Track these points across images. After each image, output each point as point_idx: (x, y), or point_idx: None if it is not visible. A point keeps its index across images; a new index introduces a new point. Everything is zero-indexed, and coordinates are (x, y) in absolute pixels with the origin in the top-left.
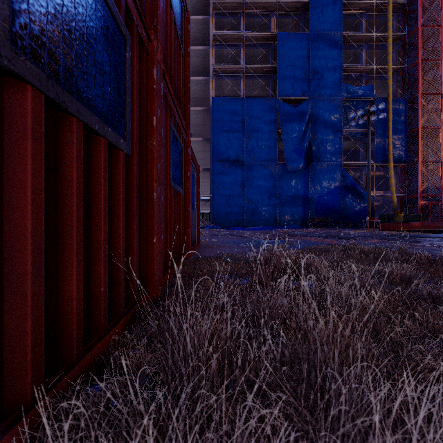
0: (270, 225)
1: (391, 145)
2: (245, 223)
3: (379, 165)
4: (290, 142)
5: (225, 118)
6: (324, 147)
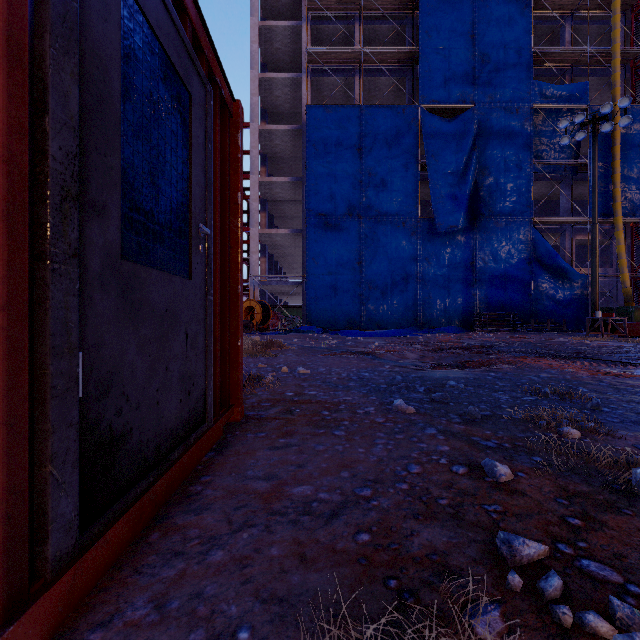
0: (406, 326)
1: (619, 187)
2: (363, 322)
3: None
4: (442, 183)
5: (328, 141)
6: (500, 191)
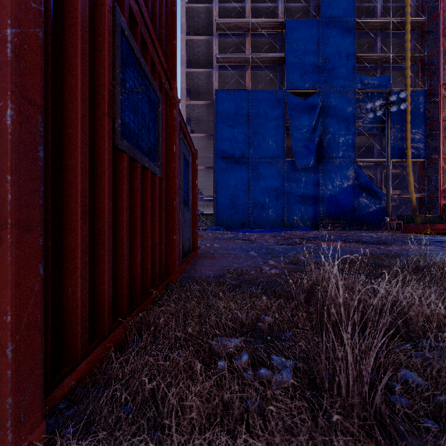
0: (277, 227)
1: (409, 140)
2: (251, 224)
3: (395, 162)
4: (299, 138)
5: (229, 112)
6: (336, 143)
